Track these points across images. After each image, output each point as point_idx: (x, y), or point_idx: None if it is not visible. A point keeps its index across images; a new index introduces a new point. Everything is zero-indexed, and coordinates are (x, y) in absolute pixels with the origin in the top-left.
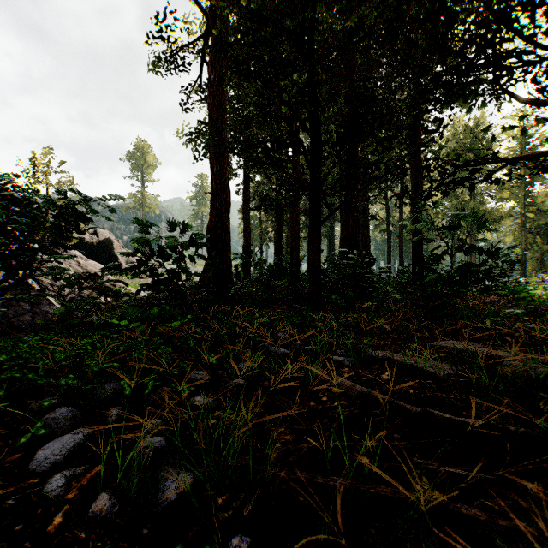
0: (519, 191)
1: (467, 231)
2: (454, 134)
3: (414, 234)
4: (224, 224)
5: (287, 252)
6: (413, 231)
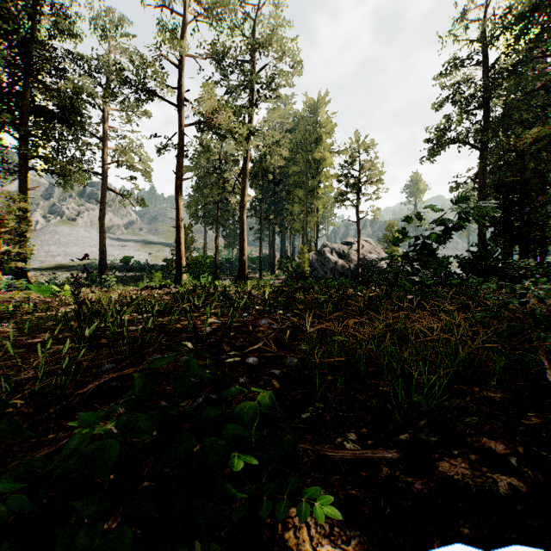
0: None
1: None
2: None
3: None
4: None
5: None
6: None
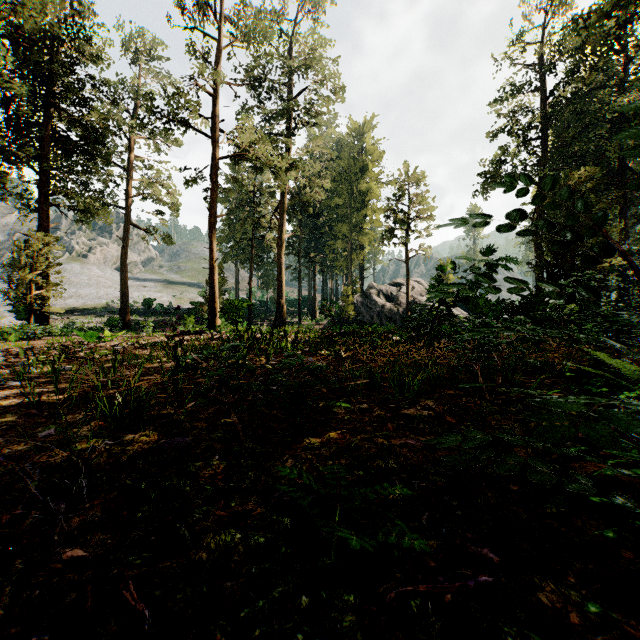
0: None
1: None
2: None
3: None
4: None
5: None
6: None
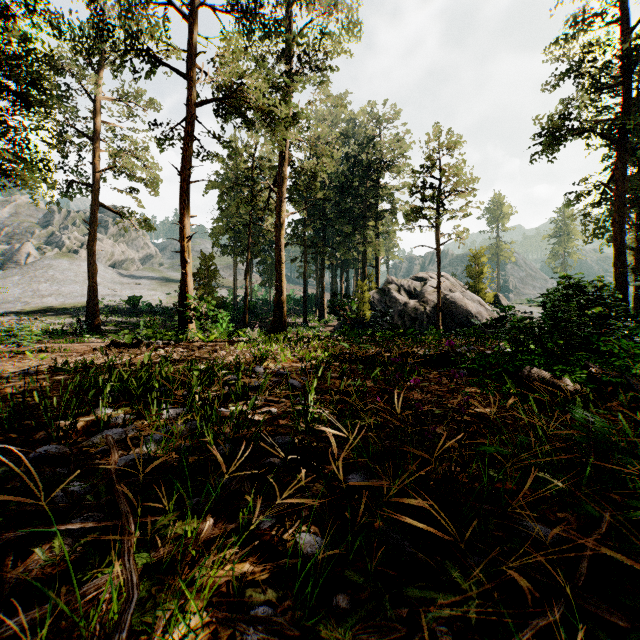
0: None
1: None
2: None
3: None
4: (623, 293)
5: None
6: None
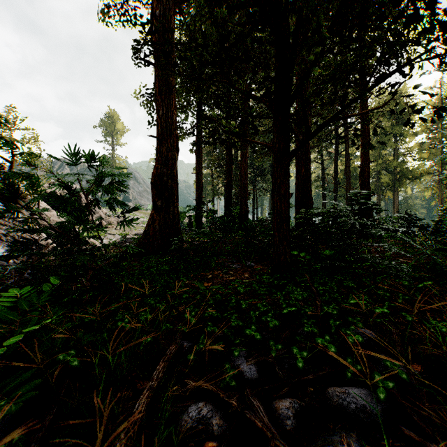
0: (436, 152)
1: (390, 187)
2: (379, 103)
3: (362, 185)
4: (171, 171)
5: (235, 204)
6: (361, 182)
